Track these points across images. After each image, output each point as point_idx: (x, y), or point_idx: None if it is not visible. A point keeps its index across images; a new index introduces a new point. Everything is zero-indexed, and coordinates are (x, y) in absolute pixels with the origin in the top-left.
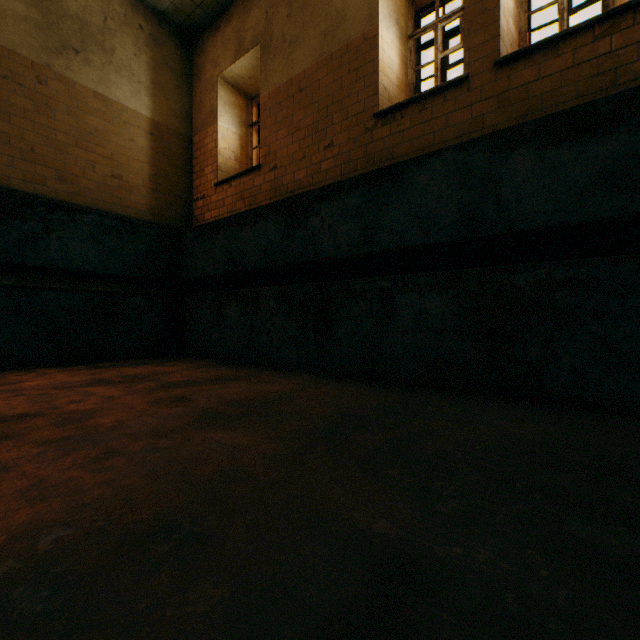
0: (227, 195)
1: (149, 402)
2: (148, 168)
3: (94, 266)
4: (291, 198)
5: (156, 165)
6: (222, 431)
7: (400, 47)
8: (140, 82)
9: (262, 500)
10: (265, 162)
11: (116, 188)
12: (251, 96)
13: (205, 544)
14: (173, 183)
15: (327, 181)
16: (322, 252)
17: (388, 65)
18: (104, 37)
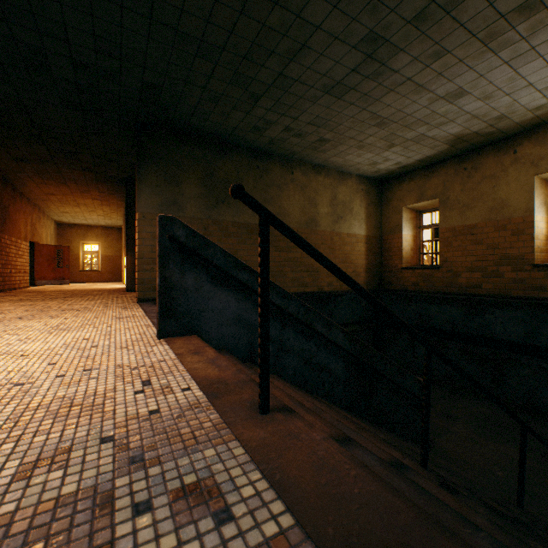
0: (410, 276)
1: (438, 415)
2: (364, 261)
3: (348, 319)
4: (470, 299)
5: (367, 258)
6: (496, 442)
7: (546, 216)
8: (361, 218)
9: (544, 475)
10: (442, 266)
11: (353, 277)
12: (419, 210)
13: (541, 484)
14: (373, 265)
15: (493, 289)
16: (495, 334)
17: (539, 232)
18: (349, 204)
